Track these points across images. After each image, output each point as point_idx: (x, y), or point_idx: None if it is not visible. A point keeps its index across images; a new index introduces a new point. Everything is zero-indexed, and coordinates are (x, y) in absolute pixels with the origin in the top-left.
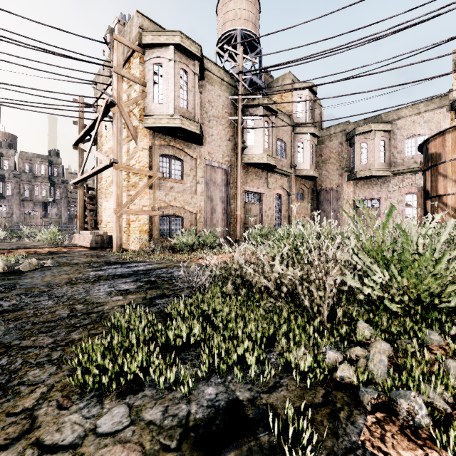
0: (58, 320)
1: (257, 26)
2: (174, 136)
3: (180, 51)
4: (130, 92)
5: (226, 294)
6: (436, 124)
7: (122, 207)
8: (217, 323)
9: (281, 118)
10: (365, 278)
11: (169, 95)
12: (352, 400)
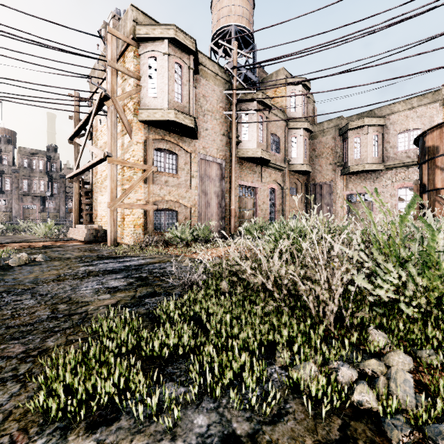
0: (35, 323)
1: (251, 22)
2: (168, 130)
3: (175, 45)
4: (125, 86)
5: (220, 292)
6: (429, 119)
7: (116, 201)
8: (210, 329)
9: (275, 113)
10: (378, 279)
11: (163, 89)
12: (377, 436)
